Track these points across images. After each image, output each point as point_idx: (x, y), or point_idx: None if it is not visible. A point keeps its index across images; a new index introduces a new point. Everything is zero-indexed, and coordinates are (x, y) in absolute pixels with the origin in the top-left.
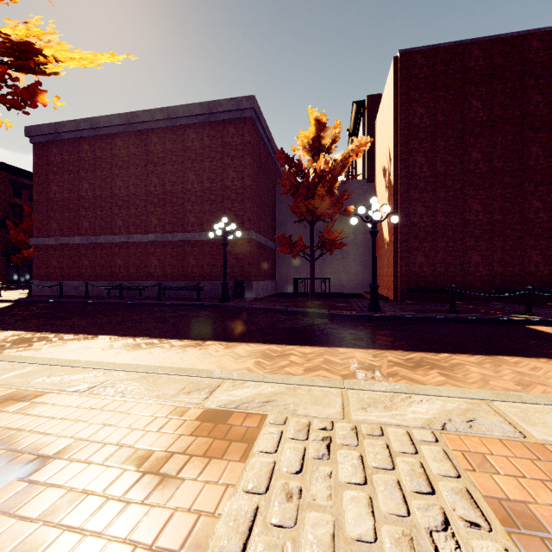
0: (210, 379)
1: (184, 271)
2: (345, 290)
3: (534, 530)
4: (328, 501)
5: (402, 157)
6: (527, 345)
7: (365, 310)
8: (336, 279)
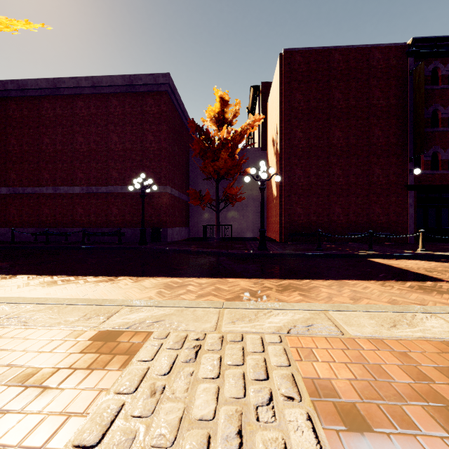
0: (112, 306)
1: (107, 219)
2: (244, 235)
3: (332, 397)
4: (184, 393)
5: (285, 131)
6: (365, 272)
7: (256, 249)
8: (238, 226)
